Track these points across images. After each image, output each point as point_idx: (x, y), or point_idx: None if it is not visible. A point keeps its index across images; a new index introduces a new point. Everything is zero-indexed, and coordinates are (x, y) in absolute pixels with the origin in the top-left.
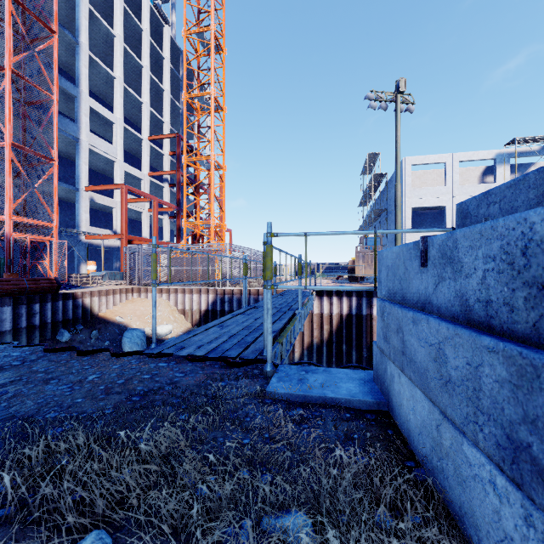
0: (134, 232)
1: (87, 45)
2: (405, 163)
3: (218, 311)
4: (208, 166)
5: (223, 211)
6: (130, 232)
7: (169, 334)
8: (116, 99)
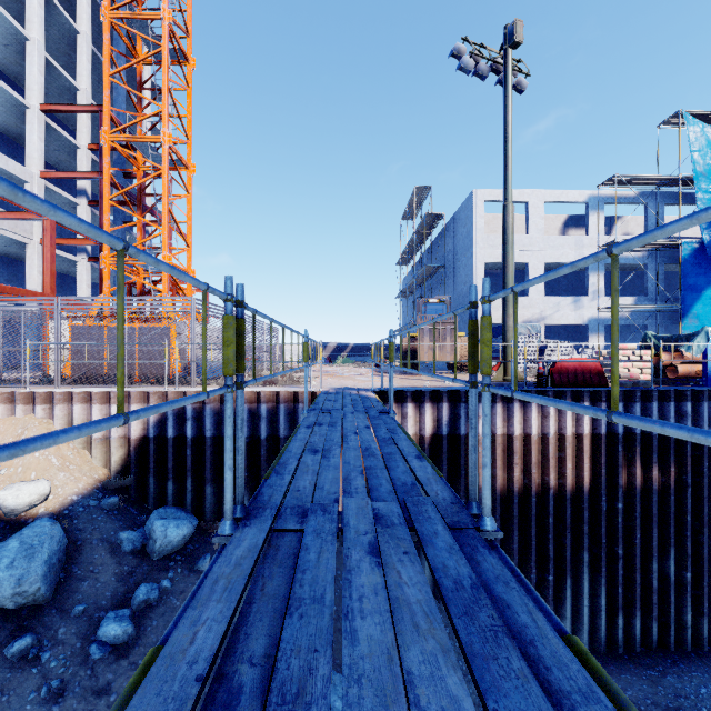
0: (15, 282)
1: None
2: (475, 198)
3: (169, 439)
4: (159, 159)
5: (189, 245)
6: (5, 281)
7: (41, 503)
8: None
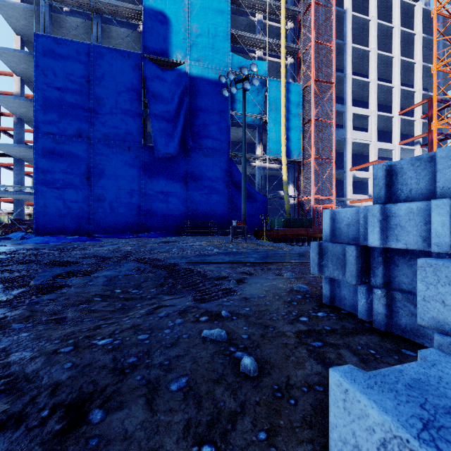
0: None
1: (350, 73)
2: None
3: None
4: None
5: None
6: None
7: None
8: (370, 98)
